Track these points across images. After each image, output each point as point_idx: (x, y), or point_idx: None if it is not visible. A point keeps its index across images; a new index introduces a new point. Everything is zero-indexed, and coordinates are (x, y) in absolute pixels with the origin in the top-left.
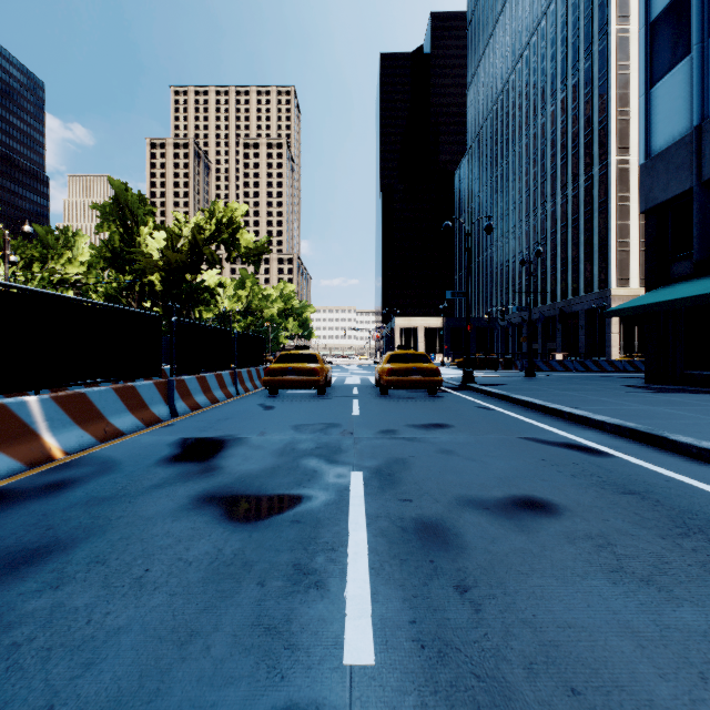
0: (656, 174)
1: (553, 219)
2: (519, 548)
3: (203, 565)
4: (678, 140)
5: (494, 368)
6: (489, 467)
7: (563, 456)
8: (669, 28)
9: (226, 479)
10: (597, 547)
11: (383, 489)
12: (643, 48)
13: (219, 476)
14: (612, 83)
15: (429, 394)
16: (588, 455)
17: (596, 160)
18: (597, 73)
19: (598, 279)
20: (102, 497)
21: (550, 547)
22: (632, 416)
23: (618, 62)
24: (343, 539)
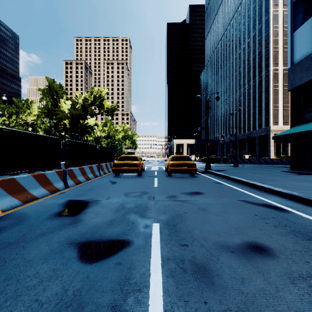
0: (296, 72)
1: (244, 95)
2: (261, 289)
3: (50, 306)
4: (307, 56)
5: (218, 162)
6: (228, 220)
7: (265, 212)
8: (302, 4)
9: (83, 229)
10: (311, 288)
11: (170, 236)
12: (290, 14)
13: (79, 226)
14: (271, 34)
15: (191, 175)
16: (278, 212)
17: (263, 69)
18: (264, 30)
19: (264, 122)
20: (8, 242)
21: (281, 288)
22: (293, 188)
23: (273, 25)
24: (146, 280)
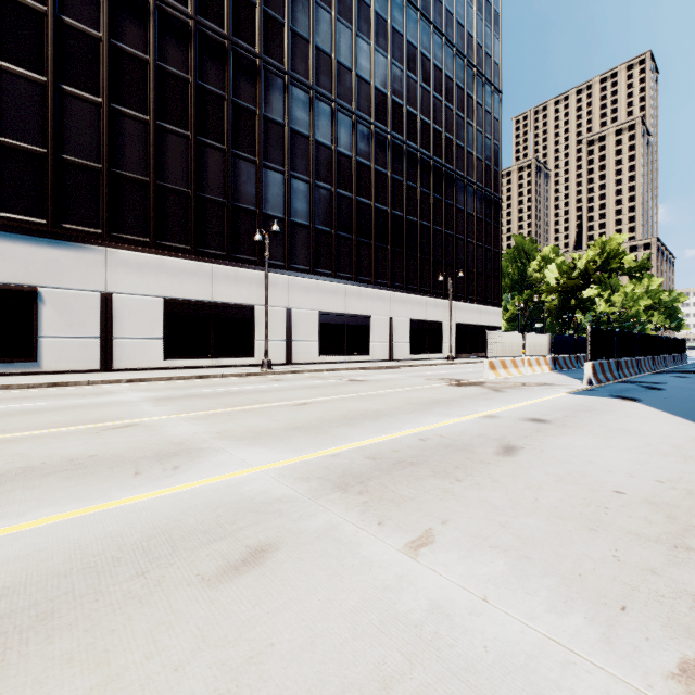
0: None
1: None
2: None
3: None
4: None
5: None
6: None
7: None
8: None
9: None
10: None
11: None
12: None
13: None
14: None
15: None
16: None
17: None
18: None
19: None
20: None
21: None
22: None
23: None
24: None
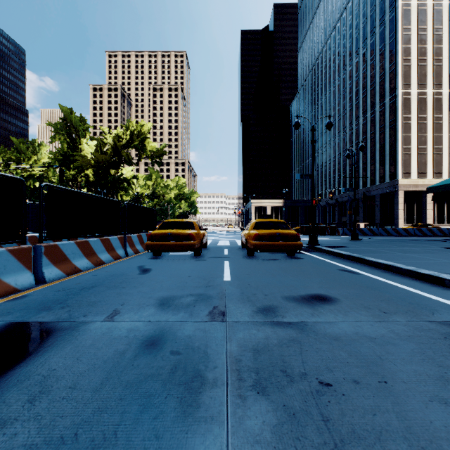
0: None
1: (357, 134)
2: None
3: None
4: None
5: (323, 233)
6: None
7: None
8: None
9: None
10: None
11: None
12: None
13: None
14: (399, 40)
15: (288, 255)
16: None
17: (387, 93)
18: (388, 34)
19: (389, 173)
20: None
21: None
22: None
23: (403, 26)
24: None
